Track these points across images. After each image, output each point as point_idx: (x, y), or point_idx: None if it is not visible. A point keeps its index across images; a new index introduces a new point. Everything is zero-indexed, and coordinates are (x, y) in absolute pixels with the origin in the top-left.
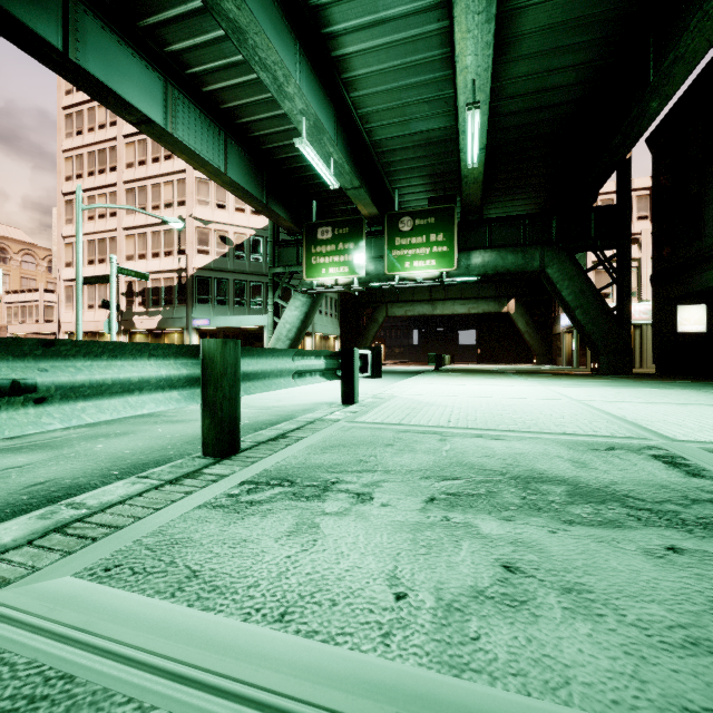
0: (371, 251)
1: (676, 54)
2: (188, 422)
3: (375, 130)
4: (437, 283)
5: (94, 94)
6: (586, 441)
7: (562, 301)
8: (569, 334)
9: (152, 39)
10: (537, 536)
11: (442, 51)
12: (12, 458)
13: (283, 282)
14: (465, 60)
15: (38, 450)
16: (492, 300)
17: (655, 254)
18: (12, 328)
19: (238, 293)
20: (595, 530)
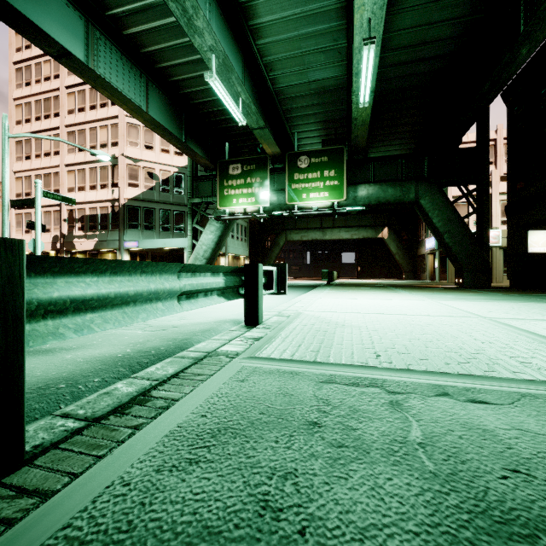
0: (274, 185)
1: None
2: (54, 353)
3: (278, 78)
4: (329, 211)
5: (10, 22)
6: None
7: (432, 227)
8: (432, 255)
9: None
10: None
11: (338, 0)
12: None
13: (200, 210)
14: None
15: None
16: (370, 228)
17: (509, 188)
18: None
19: (164, 220)
20: None
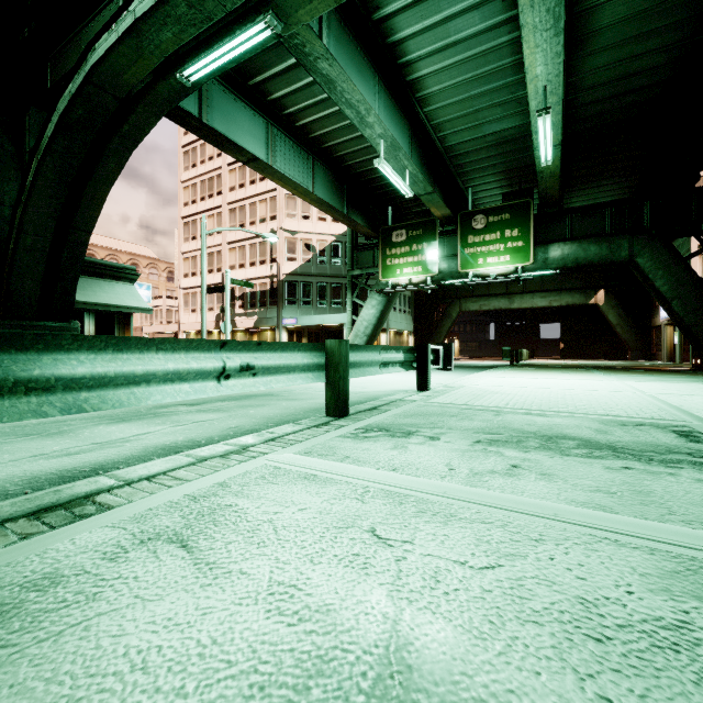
0: (444, 250)
1: None
2: (301, 400)
3: (448, 137)
4: (511, 278)
5: (218, 144)
6: (622, 420)
7: (655, 292)
8: (672, 327)
9: (258, 92)
10: (540, 458)
11: (514, 58)
12: (206, 415)
13: (361, 283)
14: (534, 71)
15: (217, 412)
16: (577, 291)
17: None
18: (146, 328)
19: (321, 294)
20: (581, 459)
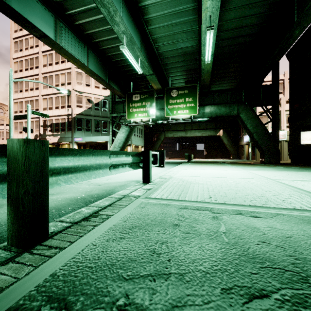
0: (158, 106)
1: None
2: None
3: (160, 47)
4: (189, 121)
5: (15, 19)
6: None
7: (247, 129)
8: (247, 145)
9: None
10: None
11: (193, 4)
12: None
13: (117, 120)
14: (206, 4)
15: None
16: (212, 130)
17: (290, 107)
18: None
19: (96, 126)
20: None
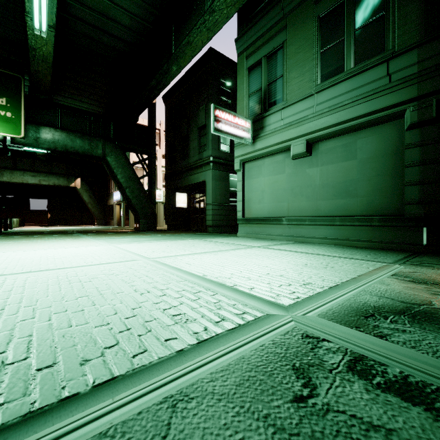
0: None
1: (189, 39)
2: None
3: None
4: None
5: None
6: (251, 363)
7: (117, 182)
8: (119, 206)
9: None
10: None
11: None
12: None
13: None
14: None
15: None
16: (62, 176)
17: (167, 163)
18: None
19: None
20: None
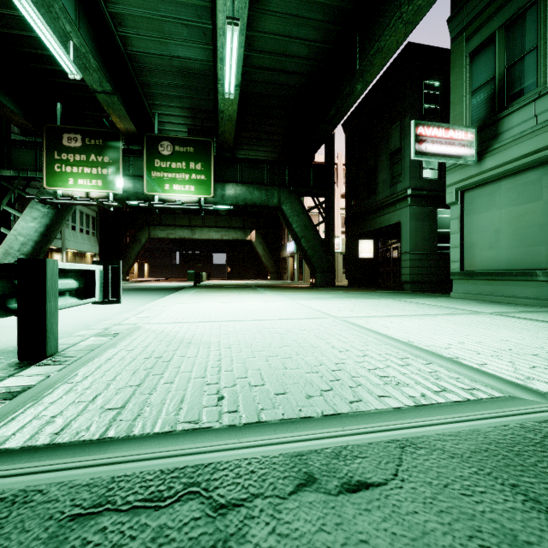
0: (129, 169)
1: (379, 45)
2: None
3: (131, 38)
4: (196, 207)
5: None
6: (489, 437)
7: (292, 231)
8: (292, 258)
9: None
10: None
11: None
12: None
13: (15, 187)
14: None
15: None
16: (240, 230)
17: (347, 204)
18: None
19: None
20: None
